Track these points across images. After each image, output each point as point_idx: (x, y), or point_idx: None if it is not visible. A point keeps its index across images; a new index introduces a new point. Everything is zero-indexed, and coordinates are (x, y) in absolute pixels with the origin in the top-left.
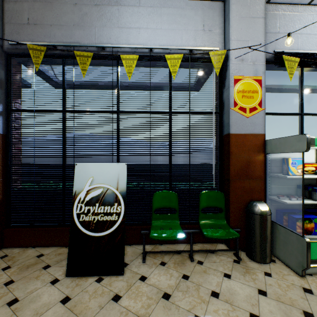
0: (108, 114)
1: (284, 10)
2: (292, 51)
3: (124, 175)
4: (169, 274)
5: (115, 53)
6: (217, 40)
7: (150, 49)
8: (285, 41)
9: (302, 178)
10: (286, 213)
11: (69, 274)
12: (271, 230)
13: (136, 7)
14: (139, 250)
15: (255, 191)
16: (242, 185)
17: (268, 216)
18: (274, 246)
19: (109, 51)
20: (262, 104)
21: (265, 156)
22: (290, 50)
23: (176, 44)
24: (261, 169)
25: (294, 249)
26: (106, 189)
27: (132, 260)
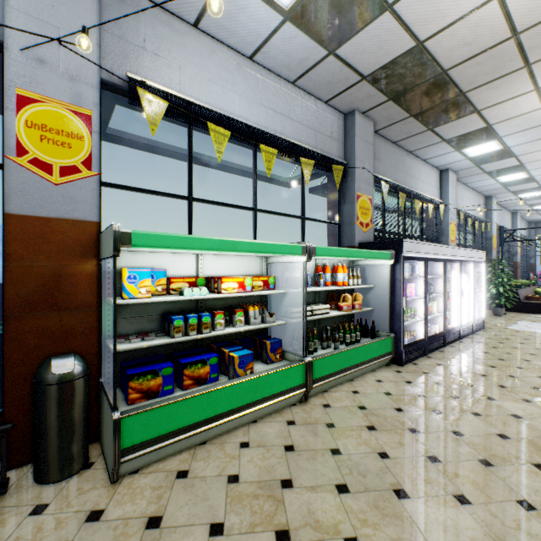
0: None
1: (154, 13)
2: (162, 87)
3: None
4: None
5: None
6: None
7: None
8: (157, 68)
9: (114, 304)
10: (131, 366)
11: None
12: (82, 408)
13: None
14: None
15: (77, 334)
16: (43, 325)
17: (71, 382)
18: (103, 434)
19: None
20: (94, 165)
21: (100, 265)
22: (166, 87)
23: None
24: (91, 289)
25: (110, 435)
26: None
27: None
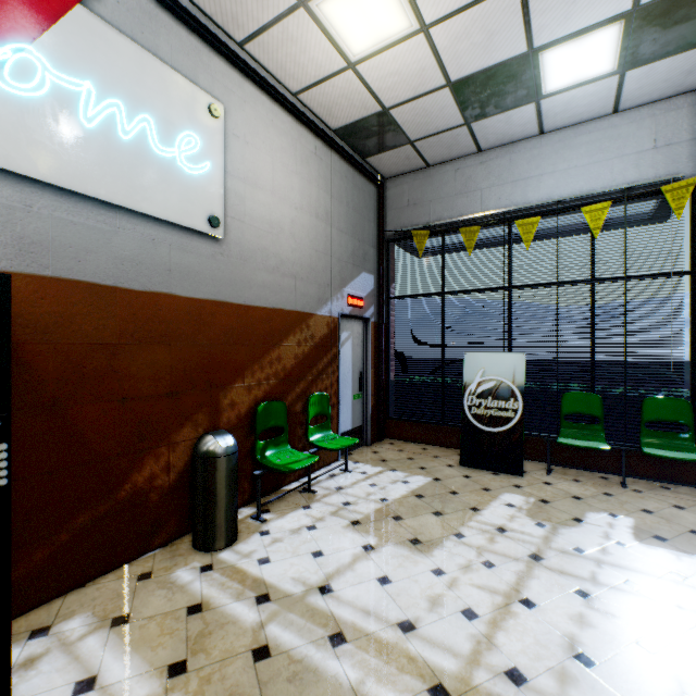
0: (498, 294)
1: None
2: None
3: (521, 367)
4: (583, 488)
5: (507, 218)
6: (684, 157)
7: (557, 202)
8: None
9: None
10: None
11: (462, 464)
12: None
13: (537, 149)
14: (541, 466)
15: None
16: None
17: None
18: None
19: (498, 215)
20: None
21: None
22: None
23: (601, 183)
24: None
25: None
26: (499, 382)
27: (531, 470)
